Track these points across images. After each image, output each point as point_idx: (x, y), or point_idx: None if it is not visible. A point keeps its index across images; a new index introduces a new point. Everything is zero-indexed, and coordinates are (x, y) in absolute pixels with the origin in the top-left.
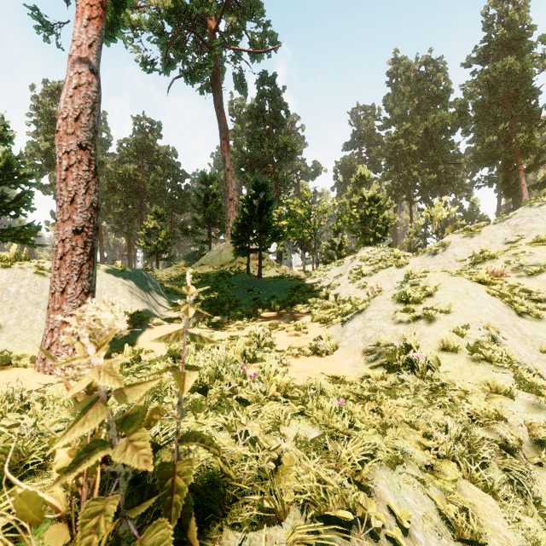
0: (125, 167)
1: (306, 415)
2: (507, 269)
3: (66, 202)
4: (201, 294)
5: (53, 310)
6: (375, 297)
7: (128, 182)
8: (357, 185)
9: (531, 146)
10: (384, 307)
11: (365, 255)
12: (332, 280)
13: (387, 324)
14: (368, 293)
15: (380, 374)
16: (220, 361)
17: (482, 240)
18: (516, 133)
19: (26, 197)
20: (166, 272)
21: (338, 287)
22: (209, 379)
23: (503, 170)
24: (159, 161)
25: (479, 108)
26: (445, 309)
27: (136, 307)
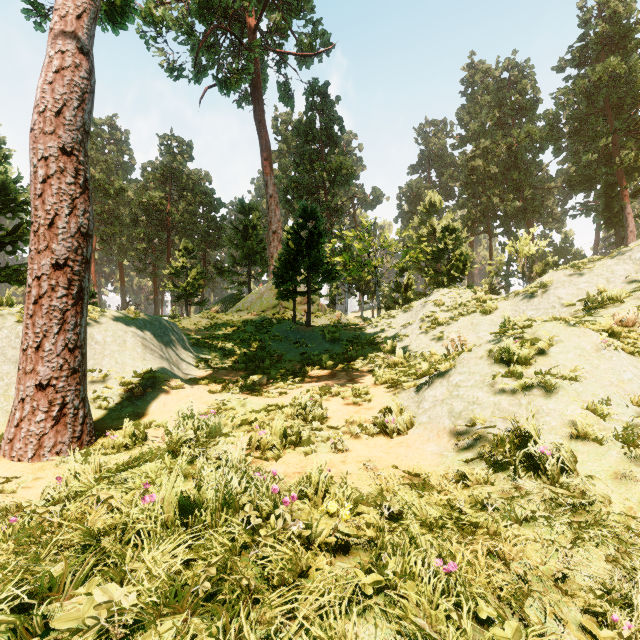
0: (150, 195)
1: (384, 590)
2: (639, 316)
3: (43, 226)
4: (236, 347)
5: (24, 372)
6: (462, 354)
7: (153, 213)
8: (426, 215)
9: (639, 166)
10: (476, 369)
11: (440, 298)
12: (398, 329)
13: (484, 394)
14: (447, 348)
15: (482, 473)
16: (238, 467)
17: (595, 278)
18: (620, 150)
19: (26, 229)
20: (195, 320)
21: (406, 338)
22: (210, 512)
23: (604, 195)
24: (189, 188)
25: (574, 121)
26: (570, 374)
27: (149, 365)
